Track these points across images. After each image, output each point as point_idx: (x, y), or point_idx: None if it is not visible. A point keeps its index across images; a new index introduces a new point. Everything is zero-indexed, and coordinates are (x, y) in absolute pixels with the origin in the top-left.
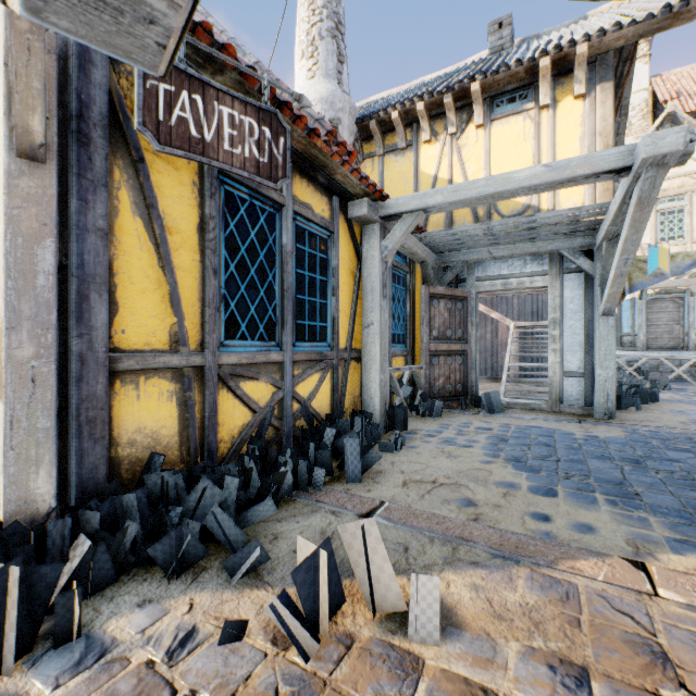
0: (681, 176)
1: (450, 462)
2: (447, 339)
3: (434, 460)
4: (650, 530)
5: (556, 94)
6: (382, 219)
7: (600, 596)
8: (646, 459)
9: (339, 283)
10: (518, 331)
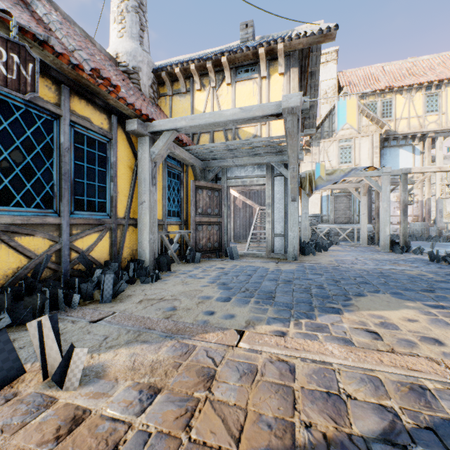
0: (350, 128)
1: (182, 287)
2: (208, 215)
3: (172, 287)
4: (265, 314)
5: (270, 70)
6: (151, 133)
7: (205, 350)
8: (295, 279)
9: (118, 173)
10: (261, 211)
